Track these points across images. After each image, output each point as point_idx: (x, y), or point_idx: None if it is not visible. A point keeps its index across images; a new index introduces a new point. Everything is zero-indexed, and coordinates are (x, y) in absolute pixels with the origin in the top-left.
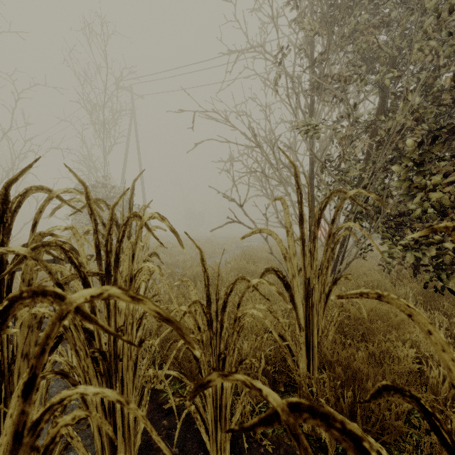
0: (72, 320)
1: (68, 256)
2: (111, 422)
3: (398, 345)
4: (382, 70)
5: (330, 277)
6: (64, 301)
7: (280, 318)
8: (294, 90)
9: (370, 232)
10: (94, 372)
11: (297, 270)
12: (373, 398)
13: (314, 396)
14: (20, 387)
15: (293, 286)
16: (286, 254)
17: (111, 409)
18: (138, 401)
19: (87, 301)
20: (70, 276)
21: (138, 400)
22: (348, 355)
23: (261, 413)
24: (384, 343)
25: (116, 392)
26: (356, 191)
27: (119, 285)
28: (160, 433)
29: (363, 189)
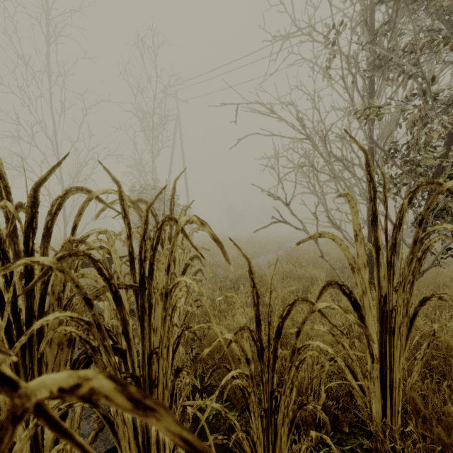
0: (101, 340)
1: (97, 266)
2: None
3: None
4: None
5: None
6: (16, 390)
7: (345, 344)
8: (350, 71)
9: (452, 234)
10: None
11: (369, 285)
12: None
13: None
14: (17, 452)
15: (364, 304)
16: (353, 265)
17: (145, 443)
18: None
19: (52, 397)
20: (101, 288)
21: None
22: None
23: None
24: None
25: None
26: None
27: None
28: None
29: None
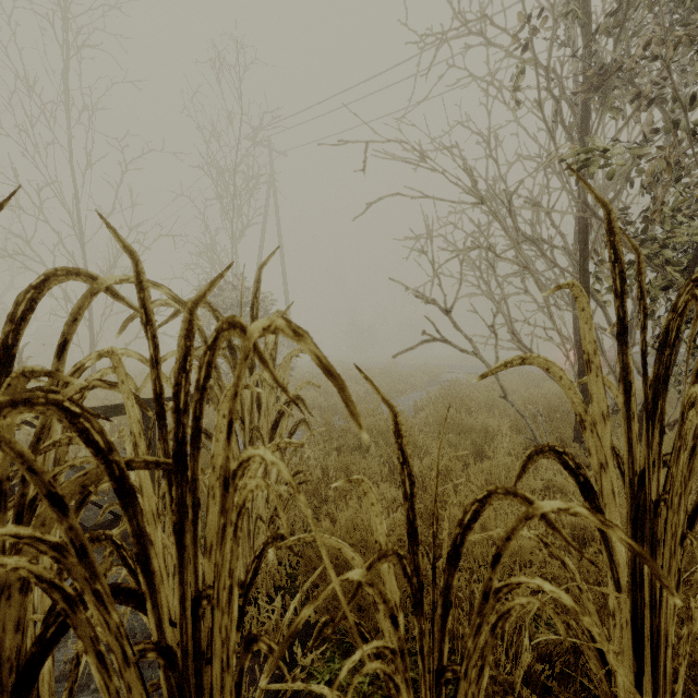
0: (88, 579)
1: (79, 424)
2: None
3: None
4: None
5: None
6: None
7: (568, 562)
8: (551, 93)
9: None
10: None
11: (611, 452)
12: None
13: None
14: None
15: (602, 488)
16: (583, 415)
17: None
18: None
19: None
20: (93, 469)
21: None
22: None
23: None
24: None
25: None
26: None
27: (234, 454)
28: None
29: None
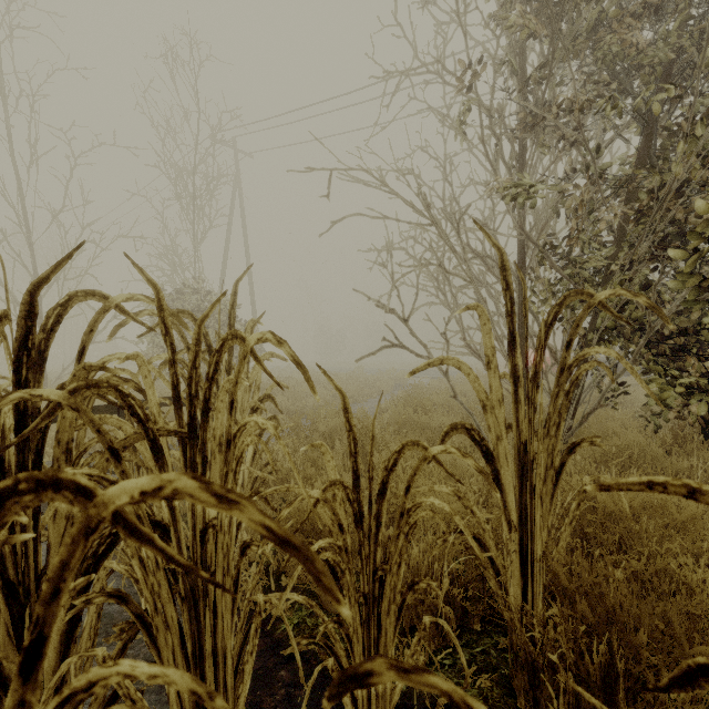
0: (134, 508)
1: (128, 403)
2: (197, 676)
3: (684, 561)
4: (648, 87)
5: None
6: (92, 499)
7: (475, 509)
8: (493, 130)
9: None
10: (170, 594)
11: (505, 428)
12: (676, 686)
13: (537, 647)
14: None
15: (499, 455)
16: (485, 401)
17: (197, 654)
18: (242, 641)
19: (133, 502)
20: (131, 436)
21: (242, 640)
22: (600, 581)
23: (444, 668)
24: (659, 557)
25: (189, 675)
26: (611, 293)
27: None
28: (276, 691)
29: (624, 289)
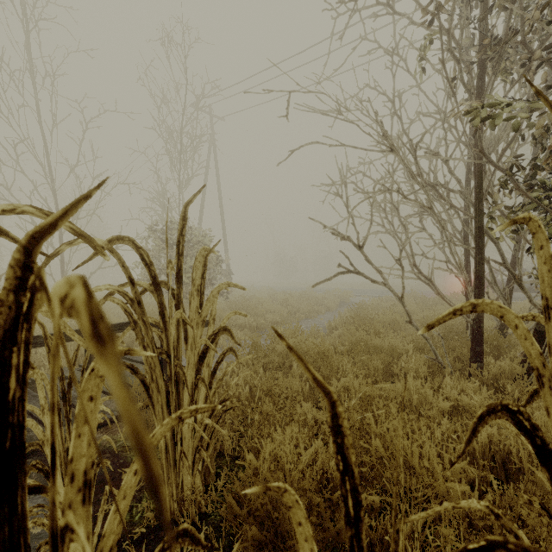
0: None
1: None
2: None
3: None
4: None
5: (522, 368)
6: None
7: (522, 537)
8: (451, 54)
9: None
10: None
11: None
12: None
13: None
14: None
15: None
16: (540, 368)
17: None
18: None
19: None
20: None
21: None
22: None
23: None
24: None
25: None
26: None
27: (160, 387)
28: None
29: None
